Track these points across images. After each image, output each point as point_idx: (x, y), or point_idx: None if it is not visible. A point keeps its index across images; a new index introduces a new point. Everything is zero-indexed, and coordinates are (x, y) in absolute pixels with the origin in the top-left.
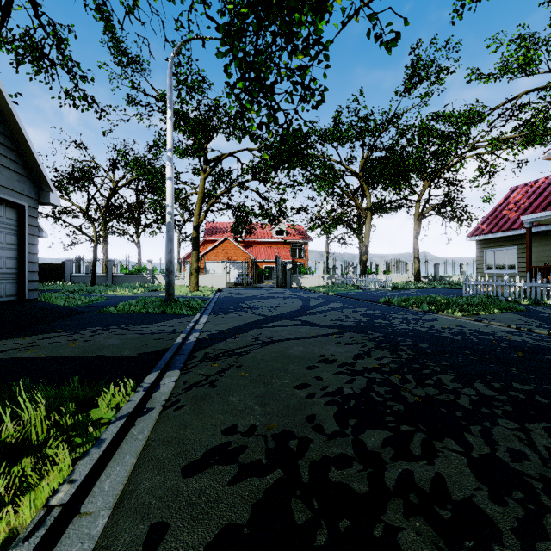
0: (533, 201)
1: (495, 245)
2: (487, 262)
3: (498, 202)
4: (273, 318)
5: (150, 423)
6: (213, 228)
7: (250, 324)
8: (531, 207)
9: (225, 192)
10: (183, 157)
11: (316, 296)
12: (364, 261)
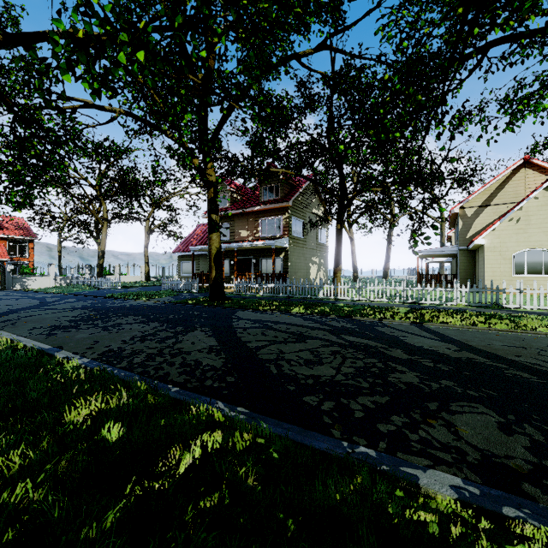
0: (204, 236)
1: (186, 259)
2: (183, 269)
3: (191, 233)
4: (20, 309)
5: (0, 331)
6: None
7: (5, 313)
8: (202, 239)
9: None
10: None
11: (51, 296)
12: (101, 264)
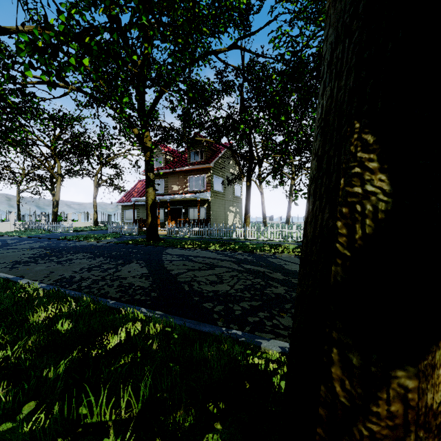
0: (143, 190)
1: (129, 208)
2: (126, 216)
3: (133, 186)
4: None
5: None
6: None
7: None
8: (142, 192)
9: None
10: None
11: (11, 238)
12: (55, 212)
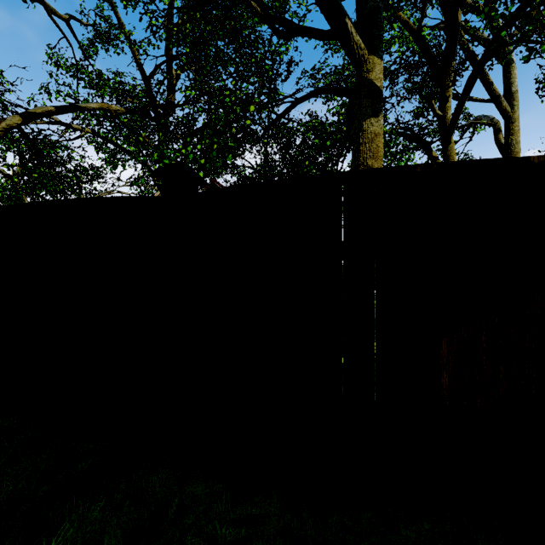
0: None
1: None
2: None
3: None
4: None
5: None
6: None
7: None
8: None
9: None
10: None
11: None
12: None
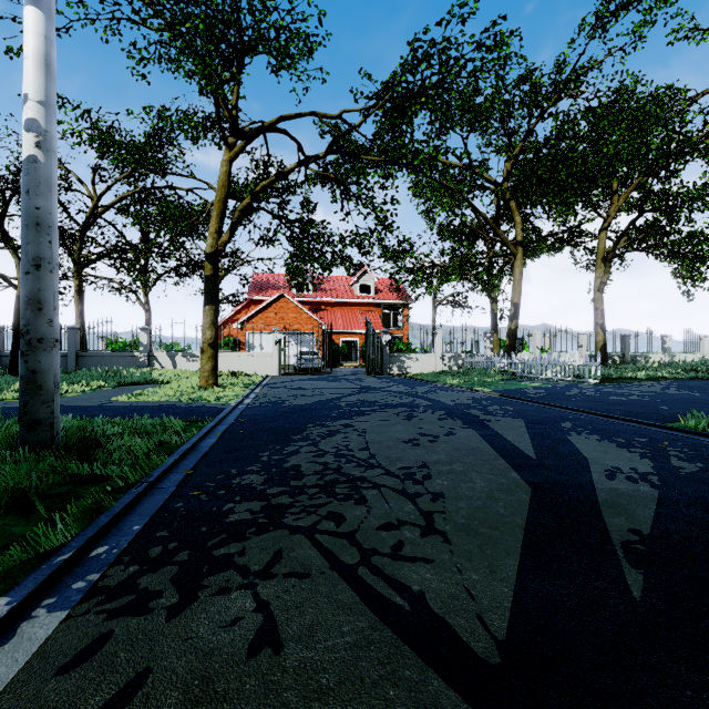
0: None
1: None
2: None
3: None
4: None
5: None
6: (264, 282)
7: None
8: None
9: (271, 183)
10: (197, 135)
11: (471, 401)
12: (513, 330)
